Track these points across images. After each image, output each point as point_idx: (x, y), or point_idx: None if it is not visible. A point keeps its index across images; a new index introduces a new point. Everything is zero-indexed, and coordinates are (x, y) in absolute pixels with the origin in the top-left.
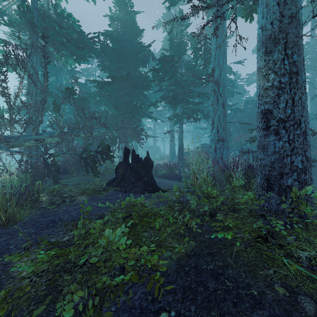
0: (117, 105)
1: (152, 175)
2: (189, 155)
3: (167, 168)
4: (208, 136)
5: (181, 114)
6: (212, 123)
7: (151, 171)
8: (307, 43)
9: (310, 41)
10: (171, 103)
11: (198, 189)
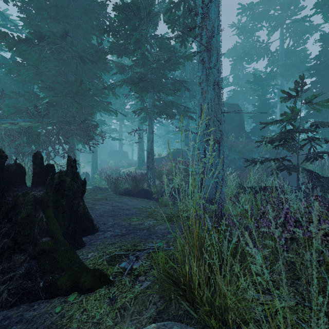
0: (52, 86)
1: (87, 210)
2: (161, 161)
3: (131, 181)
4: (179, 141)
5: (151, 107)
6: (200, 113)
7: (78, 205)
8: (276, 51)
9: (280, 48)
10: (135, 85)
11: (213, 322)
